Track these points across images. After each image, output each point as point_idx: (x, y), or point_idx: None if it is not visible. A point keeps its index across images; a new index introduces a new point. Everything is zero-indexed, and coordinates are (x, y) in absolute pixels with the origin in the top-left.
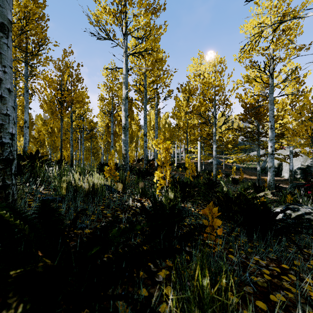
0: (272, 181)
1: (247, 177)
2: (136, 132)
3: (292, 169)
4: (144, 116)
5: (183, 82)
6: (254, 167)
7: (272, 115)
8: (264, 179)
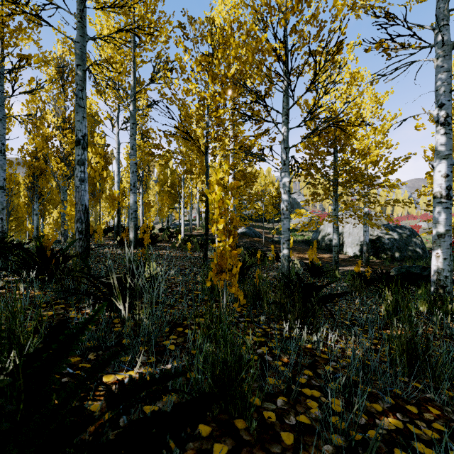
0: (448, 273)
1: (300, 256)
2: (98, 170)
3: (367, 242)
4: (76, 84)
5: (196, 19)
6: (301, 239)
7: (449, 87)
8: (325, 259)
